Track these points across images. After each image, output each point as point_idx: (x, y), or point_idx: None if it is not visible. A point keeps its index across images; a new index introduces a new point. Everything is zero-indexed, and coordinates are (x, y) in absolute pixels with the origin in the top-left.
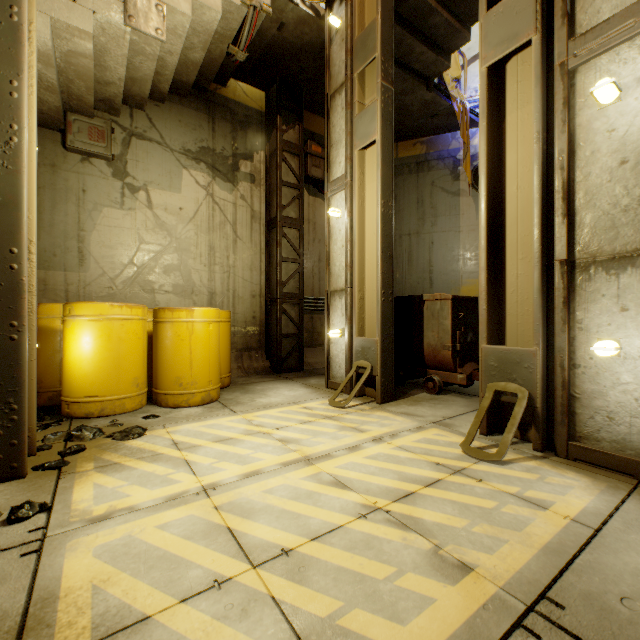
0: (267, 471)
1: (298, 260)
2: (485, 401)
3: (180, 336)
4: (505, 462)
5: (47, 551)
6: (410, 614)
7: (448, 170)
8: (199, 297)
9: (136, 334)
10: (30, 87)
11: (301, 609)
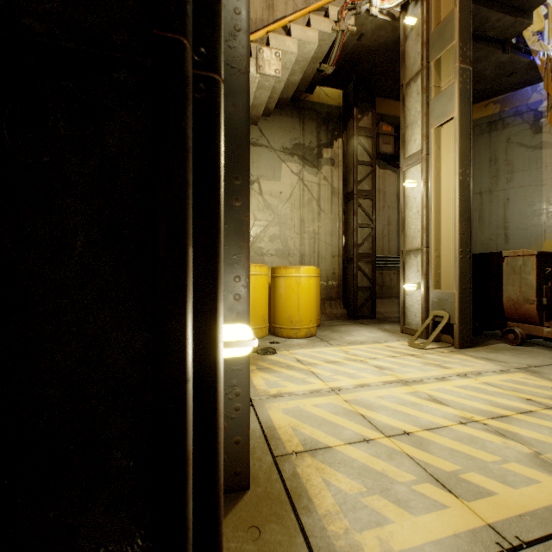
0: (373, 385)
1: (371, 225)
2: None
3: (291, 287)
4: None
5: (256, 406)
6: (518, 484)
7: (527, 124)
8: (293, 258)
9: (263, 285)
10: None
11: (429, 464)
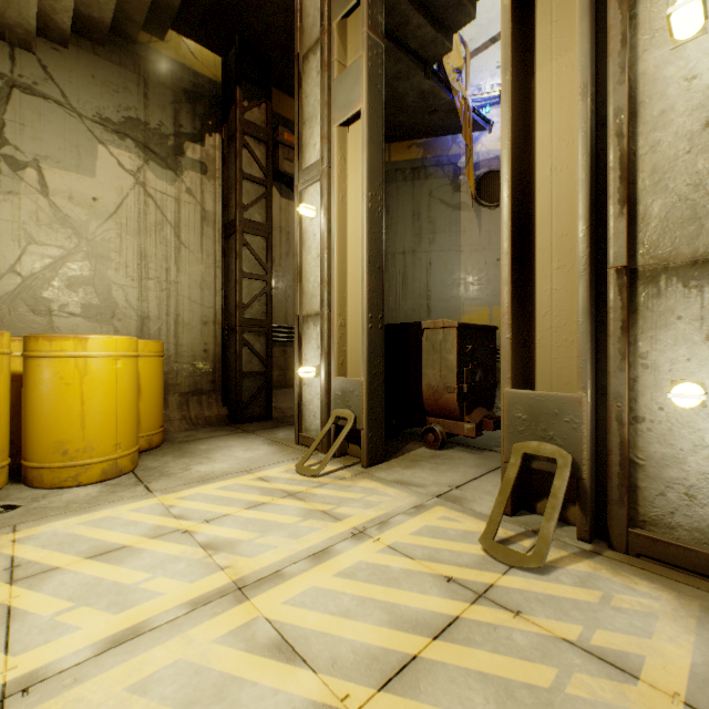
0: (157, 626)
1: (265, 277)
2: (511, 470)
3: (64, 378)
4: (546, 567)
5: None
6: None
7: (448, 179)
8: (124, 323)
9: None
10: None
11: None
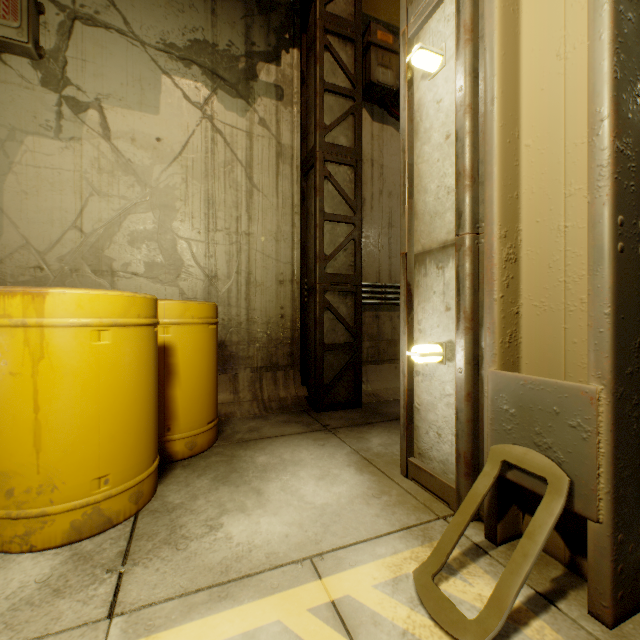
0: None
1: (352, 218)
2: None
3: (7, 364)
4: None
5: None
6: None
7: None
8: (189, 283)
9: None
10: None
11: None
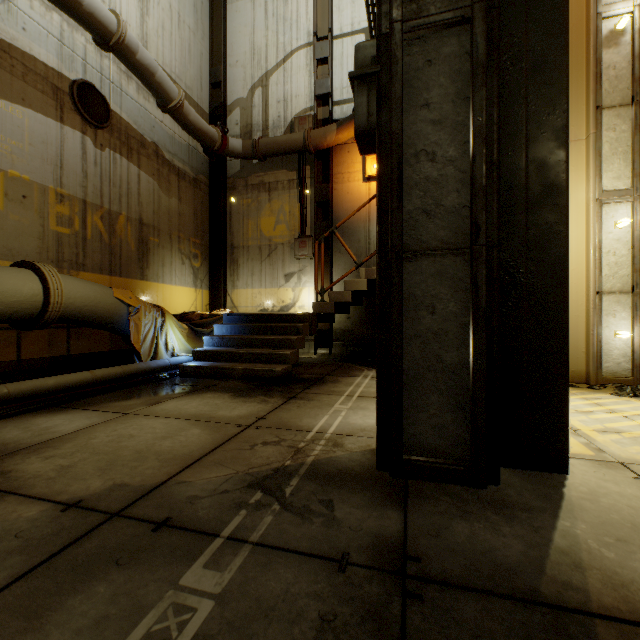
0: None
1: None
2: None
3: None
4: None
5: None
6: None
7: None
8: None
9: None
10: (589, 208)
11: None
